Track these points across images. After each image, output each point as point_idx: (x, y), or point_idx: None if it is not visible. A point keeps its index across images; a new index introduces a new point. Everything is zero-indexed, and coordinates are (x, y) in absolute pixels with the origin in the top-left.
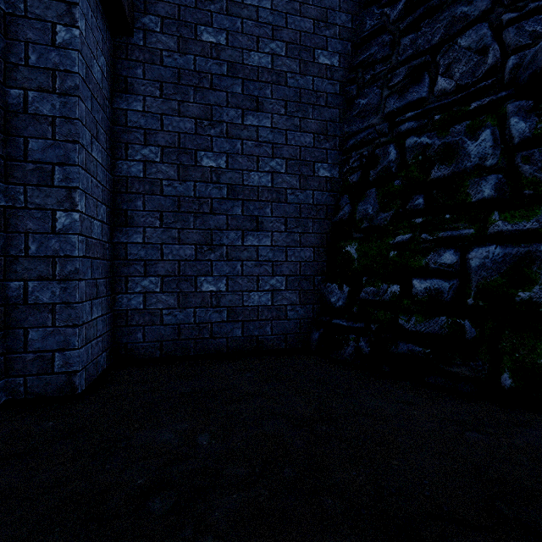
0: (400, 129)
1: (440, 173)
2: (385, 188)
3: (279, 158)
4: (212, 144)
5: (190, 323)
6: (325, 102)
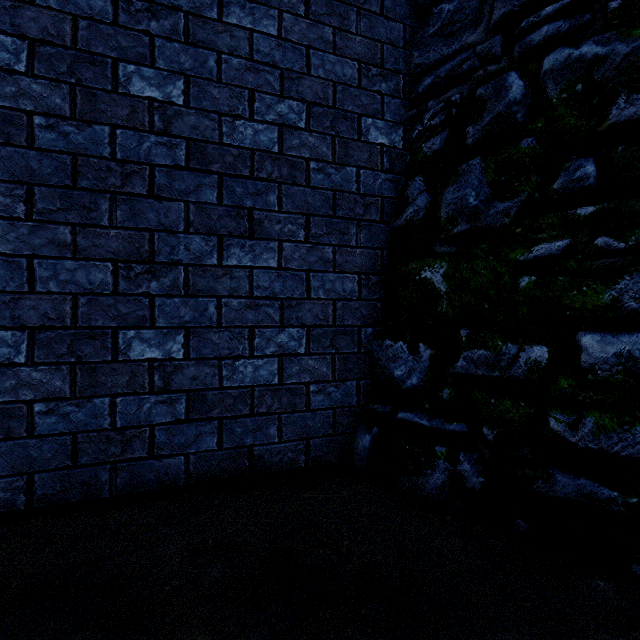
0: (532, 40)
1: (635, 108)
2: (502, 155)
3: (295, 99)
4: (154, 51)
5: (103, 428)
6: (380, 8)
